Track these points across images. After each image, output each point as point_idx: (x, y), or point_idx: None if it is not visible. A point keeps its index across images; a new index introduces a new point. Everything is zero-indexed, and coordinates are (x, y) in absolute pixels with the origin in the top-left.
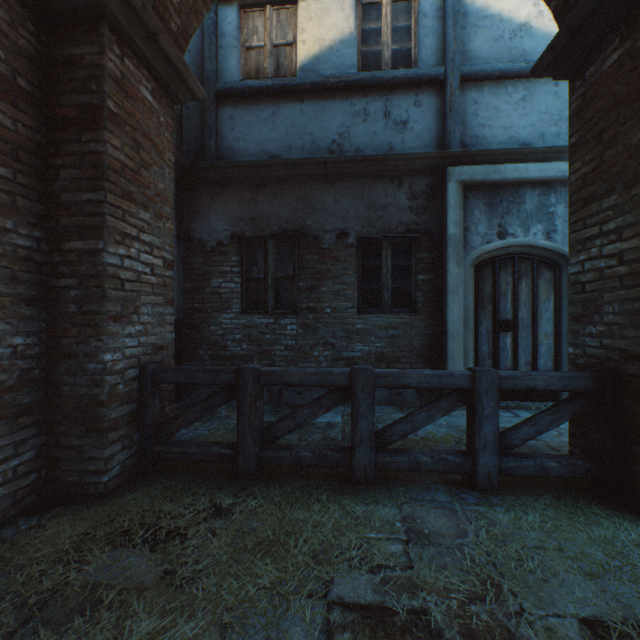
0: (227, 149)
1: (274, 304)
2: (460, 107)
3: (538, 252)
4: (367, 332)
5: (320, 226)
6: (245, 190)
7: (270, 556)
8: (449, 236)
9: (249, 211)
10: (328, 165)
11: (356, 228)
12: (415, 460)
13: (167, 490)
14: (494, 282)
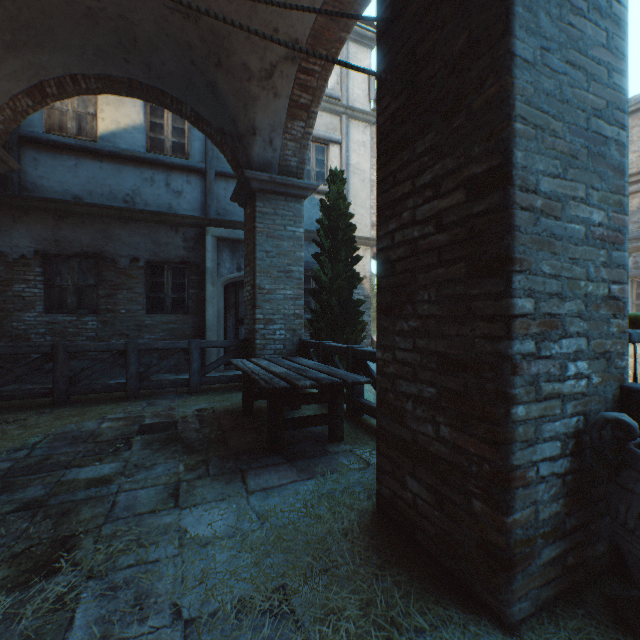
0: (31, 183)
1: (77, 306)
2: (216, 190)
3: None
4: (154, 326)
5: (117, 252)
6: (49, 218)
7: (77, 416)
8: (207, 268)
9: (53, 234)
10: (123, 211)
11: (146, 256)
12: (161, 383)
13: (4, 413)
14: (236, 296)
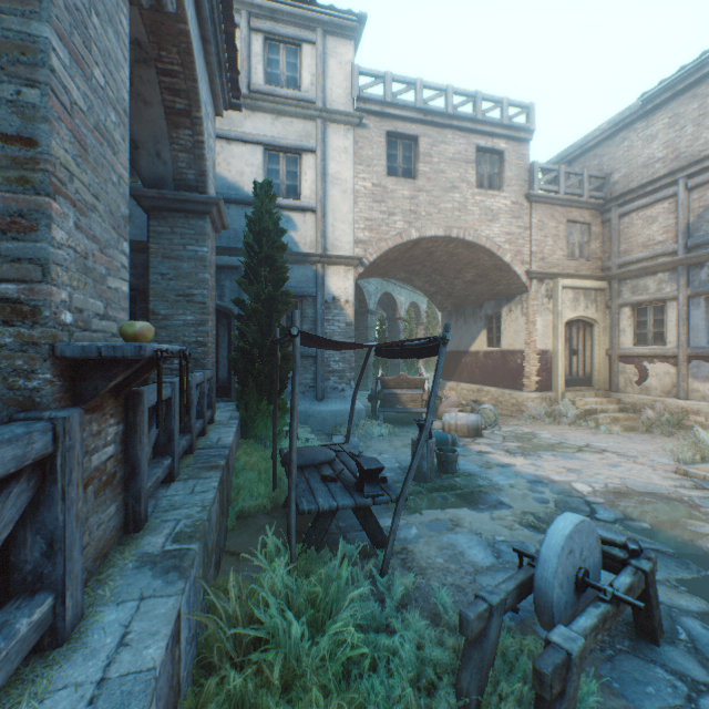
0: None
1: None
2: None
3: (218, 307)
4: None
5: None
6: None
7: None
8: None
9: None
10: None
11: None
12: None
13: None
14: None
